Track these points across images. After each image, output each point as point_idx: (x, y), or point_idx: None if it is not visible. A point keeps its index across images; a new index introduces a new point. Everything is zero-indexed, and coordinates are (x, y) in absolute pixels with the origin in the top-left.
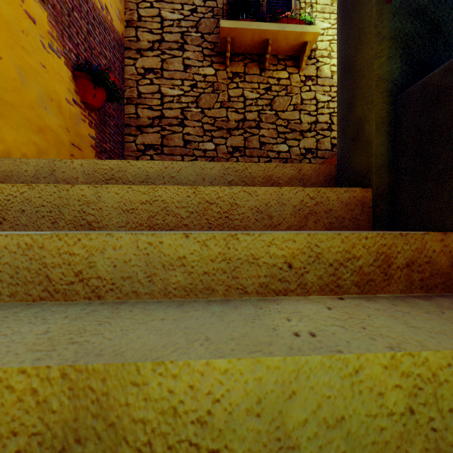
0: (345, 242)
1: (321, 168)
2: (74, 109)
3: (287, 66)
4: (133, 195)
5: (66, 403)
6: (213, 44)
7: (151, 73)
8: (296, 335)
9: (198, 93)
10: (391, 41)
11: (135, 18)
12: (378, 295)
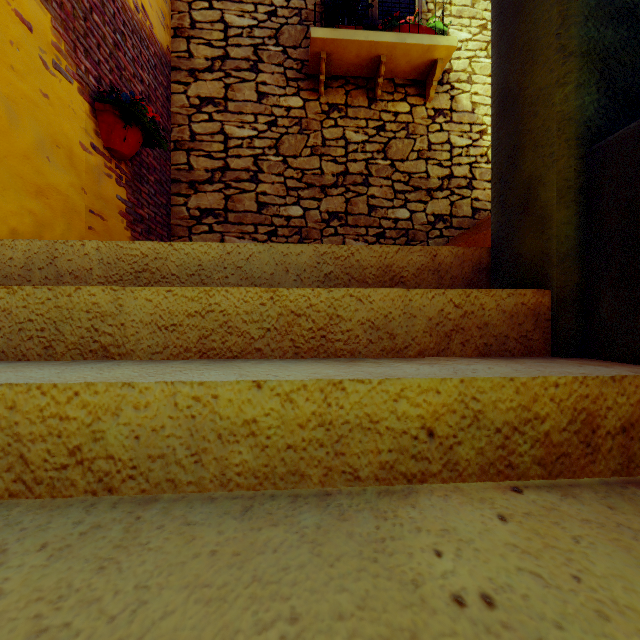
0: (522, 392)
1: (467, 253)
2: (94, 159)
3: (408, 95)
4: (174, 302)
5: None
6: (300, 62)
7: (210, 105)
8: (457, 602)
9: (279, 134)
10: (583, 59)
11: (187, 24)
12: (576, 480)
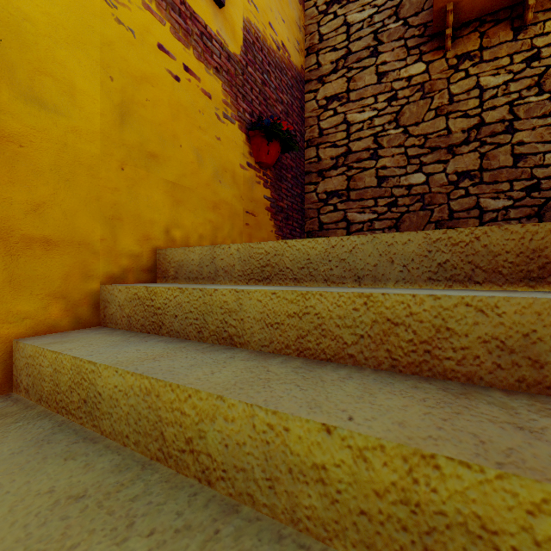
0: None
1: None
2: (248, 173)
3: None
4: (278, 303)
5: None
6: (422, 26)
7: (335, 101)
8: None
9: (399, 107)
10: None
11: (316, 40)
12: None
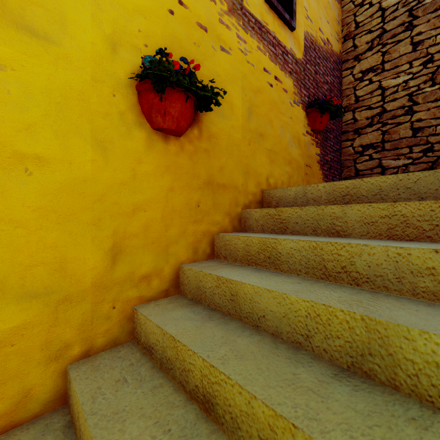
0: None
1: None
2: (307, 138)
3: None
4: (373, 211)
5: (364, 333)
6: None
7: (370, 73)
8: None
9: (434, 68)
10: None
11: (352, 28)
12: None
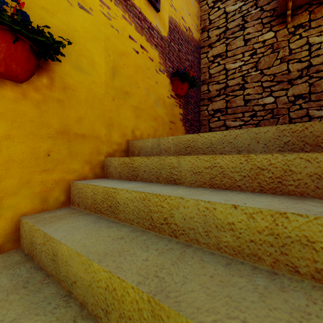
0: None
1: None
2: (171, 100)
3: None
4: (199, 162)
5: (150, 318)
6: (272, 10)
7: (218, 58)
8: None
9: (257, 58)
10: None
11: (207, 24)
12: None
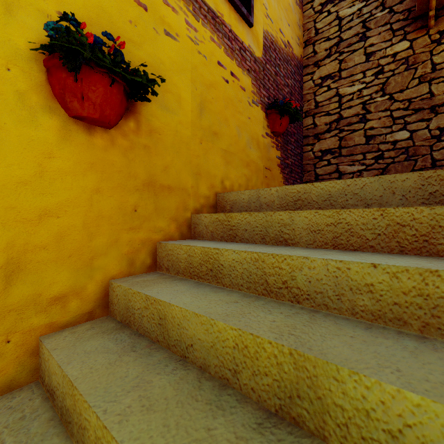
0: None
1: None
2: (266, 140)
3: None
4: (319, 218)
5: (292, 371)
6: (407, 11)
7: (328, 80)
8: None
9: (385, 79)
10: None
11: (312, 34)
12: None
